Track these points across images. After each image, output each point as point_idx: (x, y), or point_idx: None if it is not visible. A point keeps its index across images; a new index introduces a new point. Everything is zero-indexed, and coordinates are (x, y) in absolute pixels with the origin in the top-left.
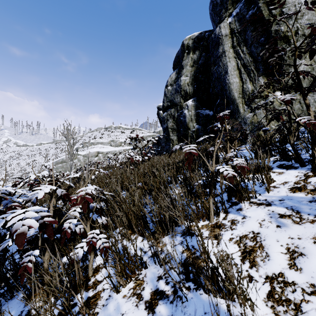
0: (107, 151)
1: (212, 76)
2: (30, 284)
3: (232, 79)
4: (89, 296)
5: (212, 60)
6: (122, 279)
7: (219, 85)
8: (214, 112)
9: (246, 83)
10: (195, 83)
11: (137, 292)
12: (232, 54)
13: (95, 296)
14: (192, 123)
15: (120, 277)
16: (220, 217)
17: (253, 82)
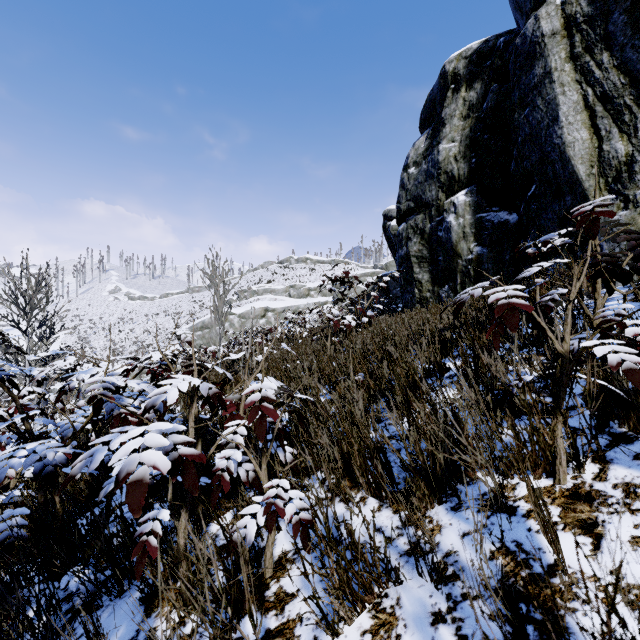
0: (283, 306)
1: (517, 133)
2: (152, 574)
3: (570, 134)
4: (268, 626)
5: (517, 98)
6: (343, 604)
7: (536, 152)
8: (520, 215)
9: (609, 139)
10: (473, 154)
11: None
12: (570, 74)
13: (281, 629)
14: (467, 242)
15: (339, 599)
16: (586, 473)
17: (630, 135)
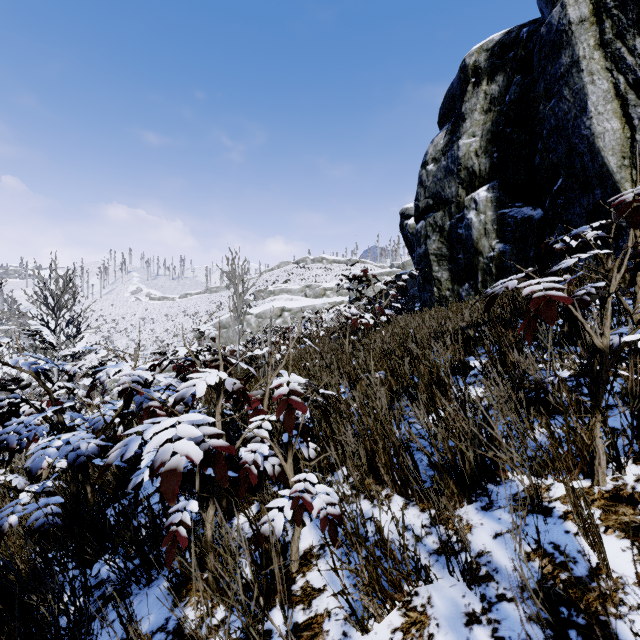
0: (299, 306)
1: (542, 125)
2: (180, 564)
3: (600, 125)
4: (296, 620)
5: (542, 89)
6: (373, 601)
7: (563, 144)
8: (545, 210)
9: None
10: (494, 149)
11: None
12: (599, 62)
13: (309, 624)
14: (488, 239)
15: (368, 595)
16: (628, 475)
17: None
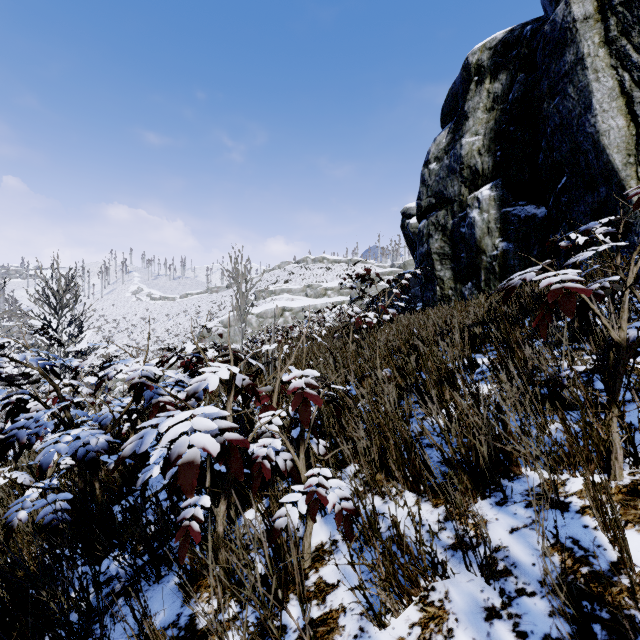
0: (300, 306)
1: (546, 123)
2: (190, 560)
3: (605, 122)
4: (311, 615)
5: (546, 87)
6: (390, 596)
7: (567, 142)
8: (549, 208)
9: None
10: (497, 147)
11: (434, 639)
12: (604, 59)
13: (325, 619)
14: (491, 238)
15: (385, 590)
16: None
17: None
